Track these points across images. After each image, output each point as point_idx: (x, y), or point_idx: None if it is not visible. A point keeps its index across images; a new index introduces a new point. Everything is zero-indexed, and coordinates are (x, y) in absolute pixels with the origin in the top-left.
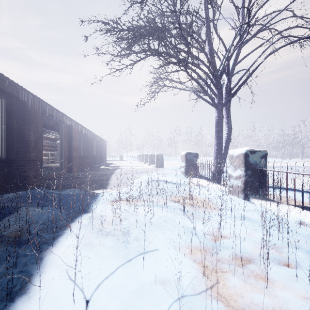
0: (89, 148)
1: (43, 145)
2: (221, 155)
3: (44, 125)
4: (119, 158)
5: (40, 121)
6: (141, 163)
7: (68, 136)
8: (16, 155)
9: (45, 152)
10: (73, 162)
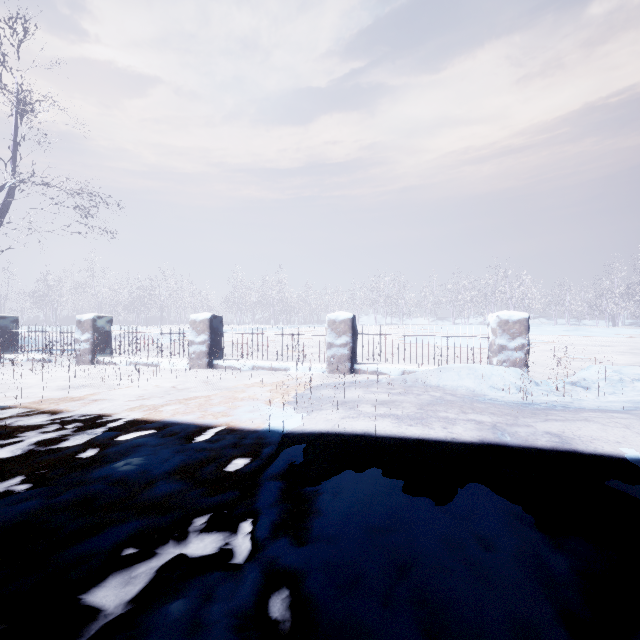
0: None
1: None
2: None
3: None
4: None
5: None
6: None
7: None
8: None
9: None
10: None
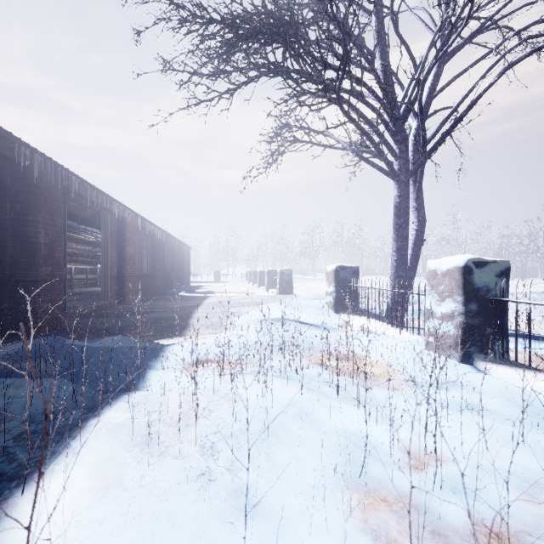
0: (159, 260)
1: (77, 253)
2: (405, 271)
3: (73, 216)
4: (213, 277)
5: (59, 207)
6: (252, 286)
7: (117, 237)
8: (10, 271)
9: (80, 266)
10: (128, 285)
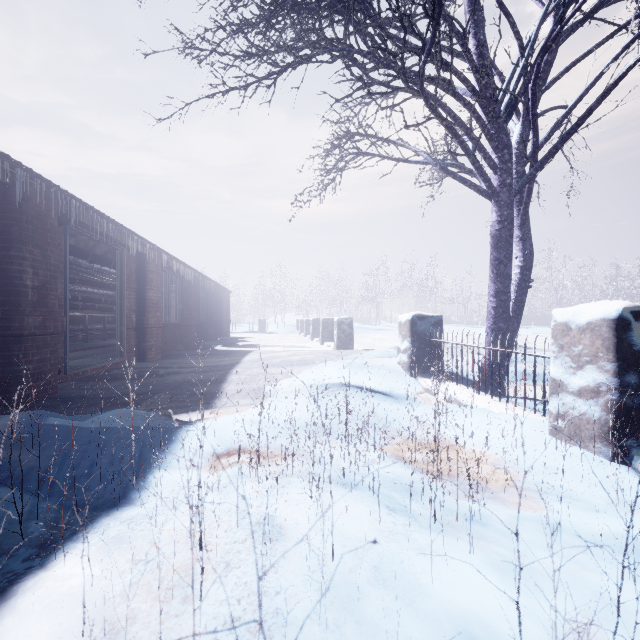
0: (190, 307)
1: (93, 299)
2: (507, 322)
3: (82, 253)
4: (258, 326)
5: (54, 240)
6: (304, 338)
7: (136, 278)
8: None
9: (96, 314)
10: (149, 337)
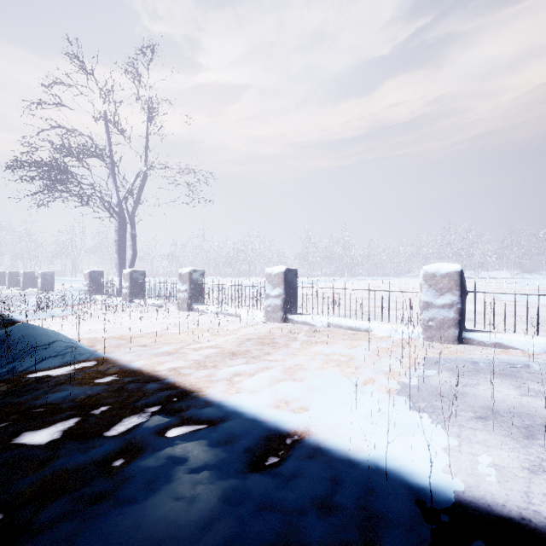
0: None
1: None
2: None
3: None
4: None
5: None
6: None
7: None
8: None
9: None
10: None
